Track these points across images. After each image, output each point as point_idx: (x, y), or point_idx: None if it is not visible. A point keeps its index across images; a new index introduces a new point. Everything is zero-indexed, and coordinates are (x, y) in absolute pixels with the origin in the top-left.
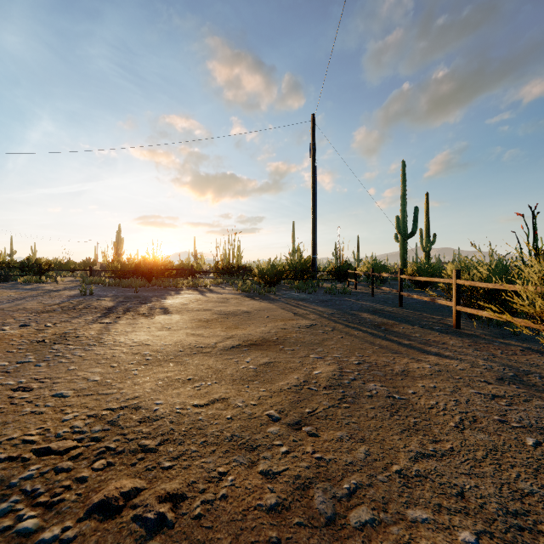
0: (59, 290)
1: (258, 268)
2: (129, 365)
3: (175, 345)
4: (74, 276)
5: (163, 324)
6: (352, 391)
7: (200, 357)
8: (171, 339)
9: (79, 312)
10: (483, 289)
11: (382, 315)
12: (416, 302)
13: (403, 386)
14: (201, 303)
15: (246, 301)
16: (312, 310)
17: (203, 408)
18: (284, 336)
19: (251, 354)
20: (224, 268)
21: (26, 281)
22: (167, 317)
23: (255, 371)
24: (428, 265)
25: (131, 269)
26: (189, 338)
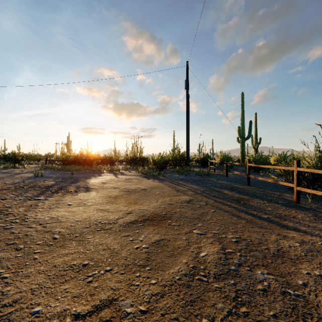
0: (23, 173)
1: (152, 158)
2: (34, 247)
3: (84, 221)
4: (36, 164)
5: (82, 200)
6: (243, 283)
7: (101, 234)
8: (82, 215)
9: (25, 190)
10: (313, 174)
11: (238, 192)
12: (257, 181)
13: (288, 273)
14: (113, 183)
15: (144, 181)
16: (189, 188)
17: (85, 319)
18: (171, 211)
19: (144, 231)
20: (131, 158)
21: (6, 167)
22: (87, 194)
23: (147, 252)
24: (260, 157)
25: (72, 159)
26: (97, 214)
